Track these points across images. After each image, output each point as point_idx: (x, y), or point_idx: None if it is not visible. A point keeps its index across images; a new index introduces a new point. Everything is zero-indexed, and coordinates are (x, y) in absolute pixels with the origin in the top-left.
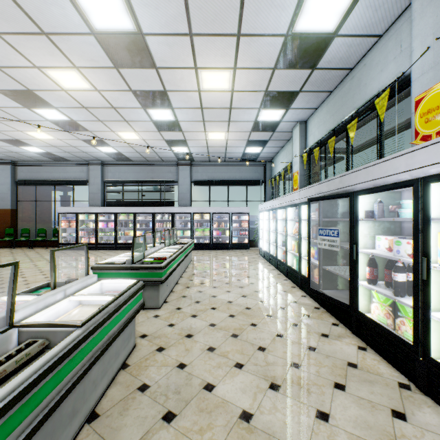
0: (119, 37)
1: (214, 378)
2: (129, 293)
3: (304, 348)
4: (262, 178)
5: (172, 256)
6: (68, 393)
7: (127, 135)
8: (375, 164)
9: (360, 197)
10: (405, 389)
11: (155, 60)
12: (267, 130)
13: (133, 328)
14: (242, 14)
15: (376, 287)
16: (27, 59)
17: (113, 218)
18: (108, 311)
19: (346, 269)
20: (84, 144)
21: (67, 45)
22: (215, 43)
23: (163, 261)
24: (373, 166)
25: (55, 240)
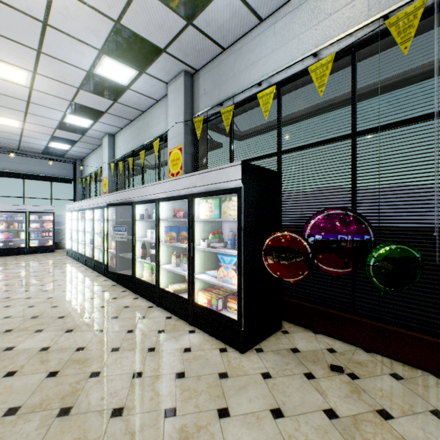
0: None
1: (14, 343)
2: None
3: (97, 308)
4: (72, 176)
5: None
6: None
7: None
8: (143, 187)
9: (138, 206)
10: (151, 308)
11: None
12: (76, 132)
13: None
14: (43, 40)
15: (145, 260)
16: None
17: None
18: None
19: None
20: None
21: None
22: (9, 45)
23: None
24: (142, 188)
25: None
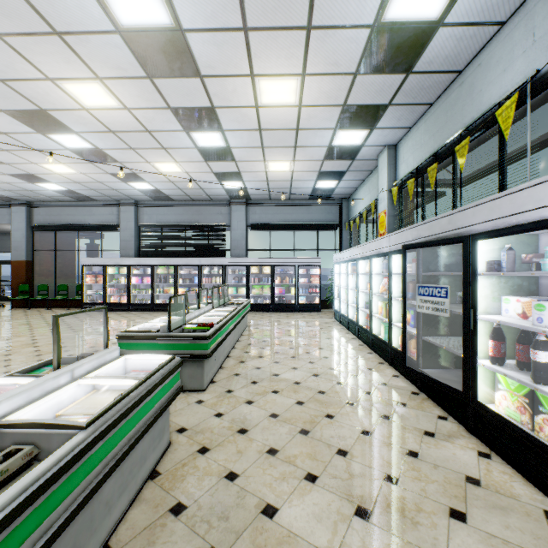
0: (152, 35)
1: (276, 496)
2: (160, 375)
3: (401, 452)
4: (338, 220)
5: (222, 321)
6: (61, 531)
7: (166, 167)
8: (504, 196)
9: (479, 243)
10: None
11: (199, 66)
12: (345, 158)
13: (167, 421)
14: None
15: (504, 369)
16: (37, 69)
17: (150, 272)
18: (127, 402)
19: (456, 341)
20: (113, 179)
21: (86, 49)
22: (277, 40)
23: (209, 328)
24: (501, 198)
25: (78, 299)
